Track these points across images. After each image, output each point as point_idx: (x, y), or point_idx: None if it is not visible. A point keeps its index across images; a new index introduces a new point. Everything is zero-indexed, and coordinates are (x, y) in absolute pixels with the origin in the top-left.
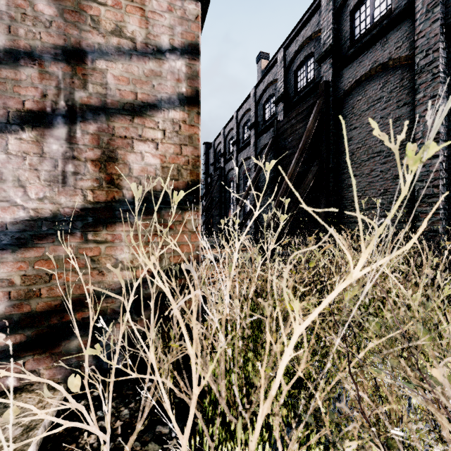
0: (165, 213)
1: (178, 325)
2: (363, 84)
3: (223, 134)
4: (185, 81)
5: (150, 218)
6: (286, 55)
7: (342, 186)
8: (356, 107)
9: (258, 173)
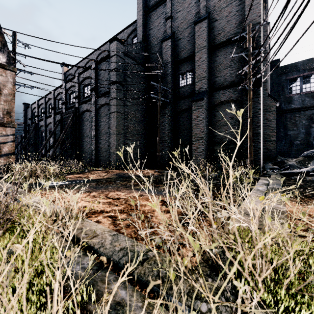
0: (9, 156)
1: (11, 170)
2: (85, 113)
3: (37, 104)
4: (13, 139)
5: (7, 156)
6: (66, 85)
7: (81, 144)
8: (84, 119)
9: (52, 134)
